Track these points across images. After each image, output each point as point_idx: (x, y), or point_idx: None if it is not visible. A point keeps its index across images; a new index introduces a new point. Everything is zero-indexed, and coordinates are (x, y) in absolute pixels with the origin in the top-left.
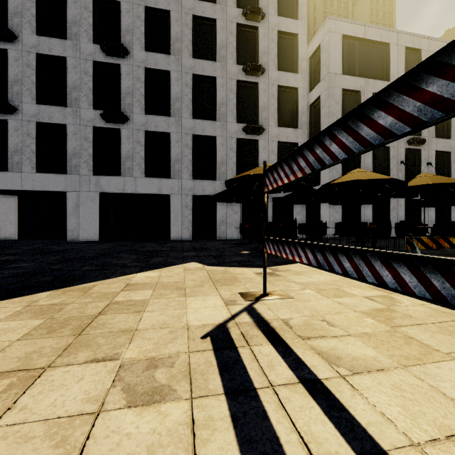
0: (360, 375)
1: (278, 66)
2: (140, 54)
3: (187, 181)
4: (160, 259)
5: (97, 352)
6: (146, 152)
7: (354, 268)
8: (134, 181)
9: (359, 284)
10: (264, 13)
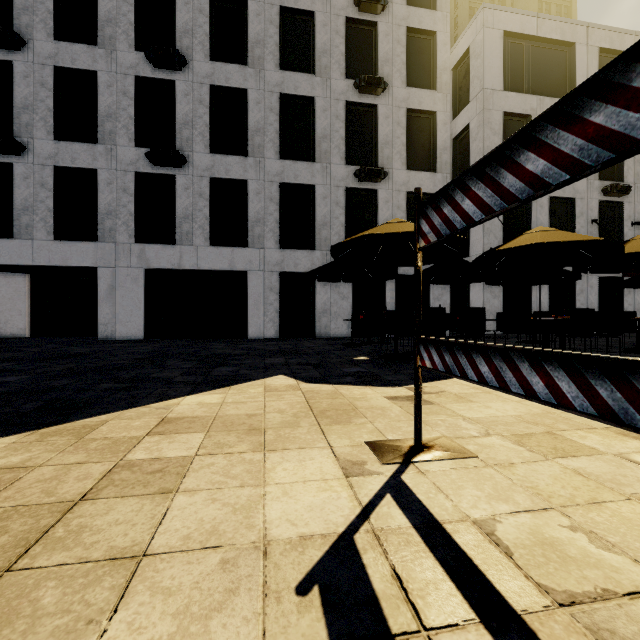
0: None
1: (406, 80)
2: (203, 65)
3: (272, 252)
4: (228, 369)
5: None
6: (213, 209)
7: None
8: (194, 252)
9: (587, 424)
10: (387, 1)
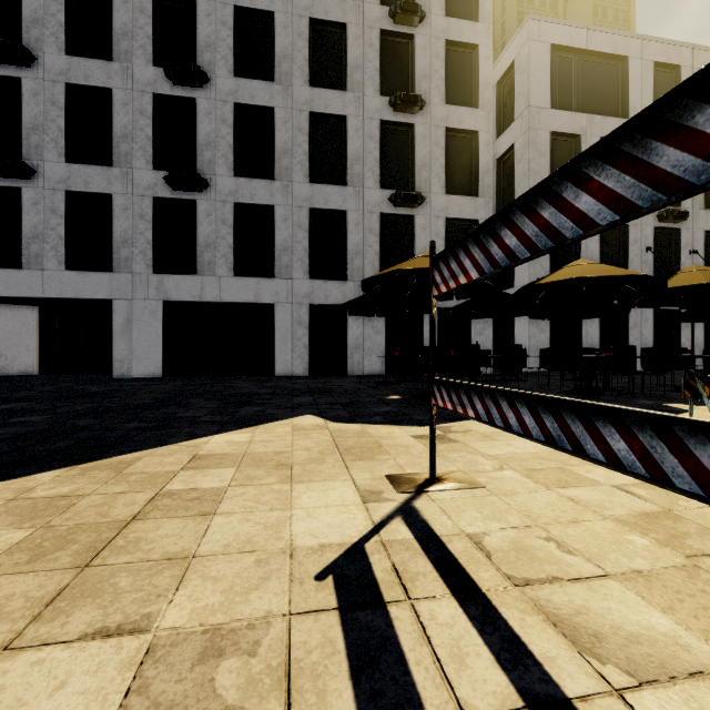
0: (655, 689)
1: (446, 97)
2: (227, 81)
3: (300, 282)
4: (254, 408)
5: (109, 610)
6: (237, 237)
7: (638, 454)
8: (217, 283)
9: None
10: (424, 13)
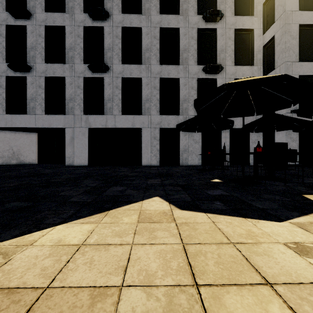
0: None
1: (234, 12)
2: (118, 16)
3: (155, 117)
4: (118, 188)
5: None
6: (123, 95)
7: None
8: (113, 118)
9: None
10: None
